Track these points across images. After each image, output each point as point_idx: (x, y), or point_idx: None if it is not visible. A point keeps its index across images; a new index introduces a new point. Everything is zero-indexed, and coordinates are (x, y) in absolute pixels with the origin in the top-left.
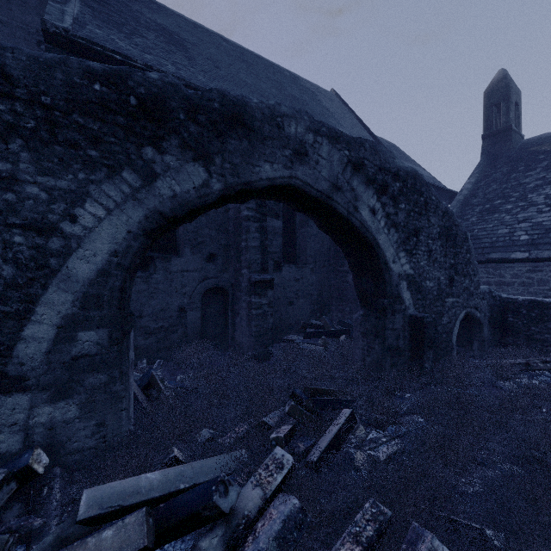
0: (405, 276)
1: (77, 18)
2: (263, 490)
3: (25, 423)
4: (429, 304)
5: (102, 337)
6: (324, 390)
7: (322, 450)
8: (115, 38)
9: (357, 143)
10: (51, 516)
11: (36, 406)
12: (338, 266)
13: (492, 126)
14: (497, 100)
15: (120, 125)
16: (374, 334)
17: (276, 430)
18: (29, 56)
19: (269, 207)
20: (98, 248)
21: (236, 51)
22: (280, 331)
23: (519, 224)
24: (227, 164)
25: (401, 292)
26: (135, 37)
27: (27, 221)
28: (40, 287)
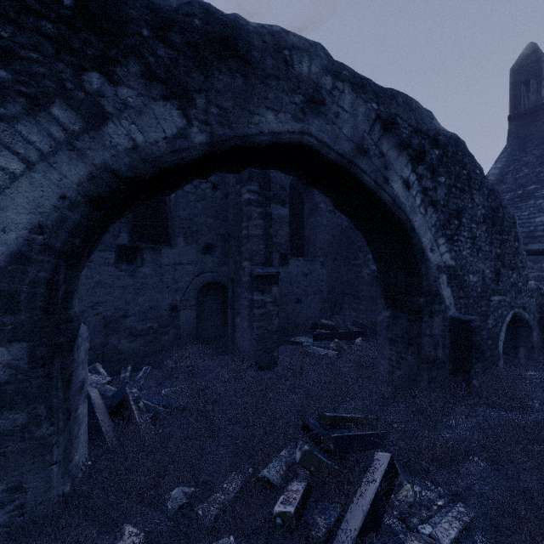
0: (445, 269)
1: None
2: None
3: None
4: (472, 303)
5: (17, 356)
6: (345, 418)
7: (355, 536)
8: None
9: (388, 95)
10: None
11: None
12: (352, 259)
13: (520, 106)
14: (526, 76)
15: (46, 34)
16: (405, 341)
17: (283, 493)
18: None
19: (274, 192)
20: (10, 220)
21: None
22: (286, 332)
23: None
24: (214, 107)
25: (440, 288)
26: None
27: None
28: None
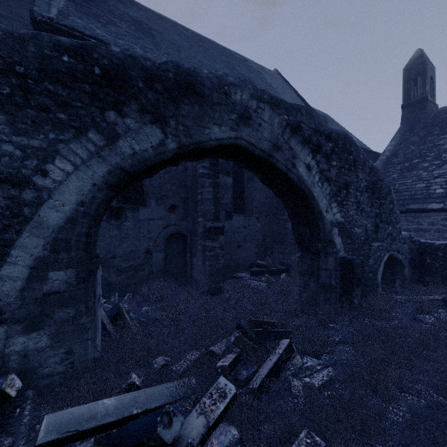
0: (337, 224)
1: (62, 10)
2: (206, 418)
3: (1, 351)
4: (357, 247)
5: (70, 277)
6: (265, 322)
7: (262, 378)
8: (93, 26)
9: (295, 109)
10: (19, 435)
11: (11, 337)
12: (280, 215)
13: (410, 98)
14: (414, 75)
15: (85, 92)
16: (309, 273)
17: (222, 358)
18: (5, 31)
19: (221, 166)
20: (66, 199)
21: (195, 38)
22: (230, 270)
23: (435, 179)
24: (181, 126)
25: (333, 237)
26: (110, 26)
27: (3, 175)
28: (15, 233)
